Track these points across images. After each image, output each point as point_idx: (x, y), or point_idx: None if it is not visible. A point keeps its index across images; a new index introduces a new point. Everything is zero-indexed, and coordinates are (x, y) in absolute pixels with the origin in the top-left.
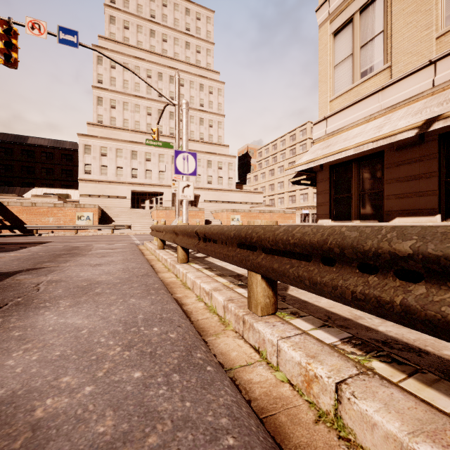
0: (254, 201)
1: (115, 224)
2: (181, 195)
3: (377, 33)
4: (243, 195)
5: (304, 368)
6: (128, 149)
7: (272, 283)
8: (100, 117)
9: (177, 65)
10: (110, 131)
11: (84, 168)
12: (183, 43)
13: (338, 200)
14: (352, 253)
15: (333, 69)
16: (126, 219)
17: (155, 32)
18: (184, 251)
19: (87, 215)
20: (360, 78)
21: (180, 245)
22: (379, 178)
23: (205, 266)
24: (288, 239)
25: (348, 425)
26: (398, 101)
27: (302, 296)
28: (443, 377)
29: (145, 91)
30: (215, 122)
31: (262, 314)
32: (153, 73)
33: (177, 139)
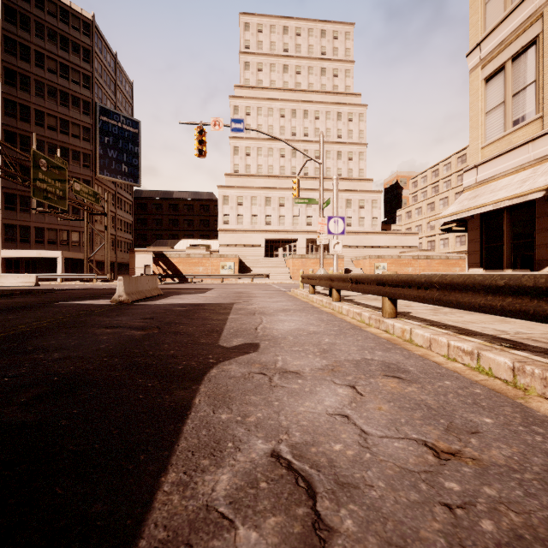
0: (405, 244)
1: (253, 273)
2: (333, 251)
3: (529, 83)
4: (391, 238)
5: (402, 328)
6: (262, 196)
7: (394, 302)
8: (236, 167)
9: (311, 97)
10: (245, 179)
11: (222, 219)
12: (318, 71)
13: (490, 248)
14: (414, 283)
15: (484, 116)
16: (262, 268)
17: (288, 67)
18: (338, 293)
19: (229, 265)
20: (512, 126)
21: (335, 288)
22: (531, 228)
23: (354, 303)
24: (397, 279)
25: (413, 339)
26: (547, 153)
27: (417, 315)
28: (455, 330)
29: (279, 133)
30: (355, 154)
31: (389, 317)
32: (286, 111)
33: (322, 195)
